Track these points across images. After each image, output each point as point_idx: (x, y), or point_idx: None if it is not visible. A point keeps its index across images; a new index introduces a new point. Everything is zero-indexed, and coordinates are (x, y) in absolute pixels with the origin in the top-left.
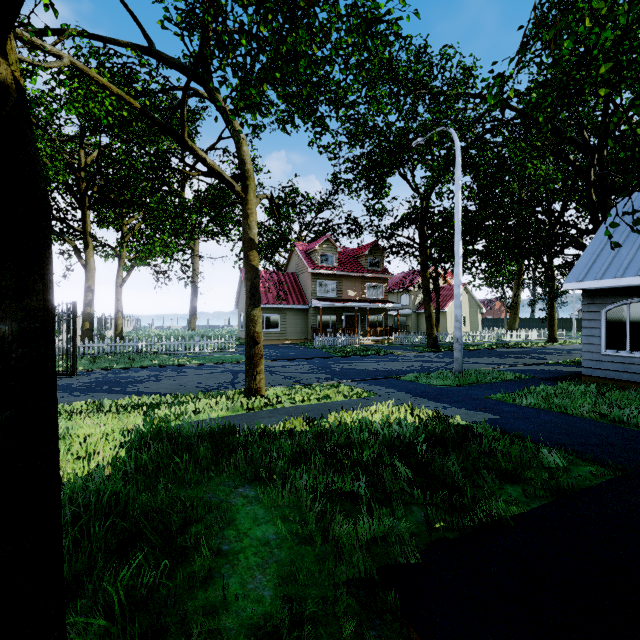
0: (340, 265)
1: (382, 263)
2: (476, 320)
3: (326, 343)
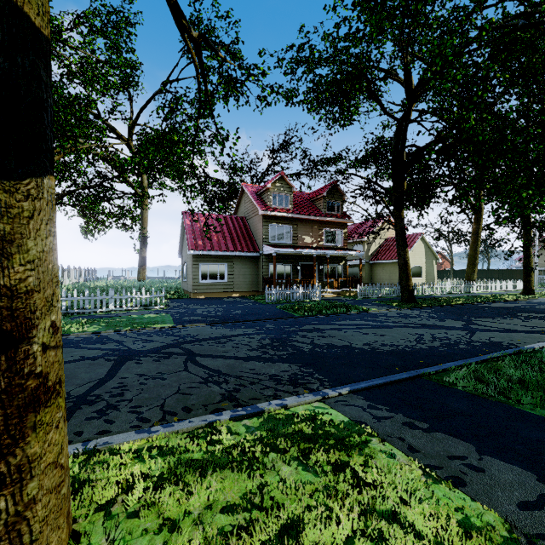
0: (295, 208)
1: (341, 207)
2: (432, 271)
3: (280, 297)
